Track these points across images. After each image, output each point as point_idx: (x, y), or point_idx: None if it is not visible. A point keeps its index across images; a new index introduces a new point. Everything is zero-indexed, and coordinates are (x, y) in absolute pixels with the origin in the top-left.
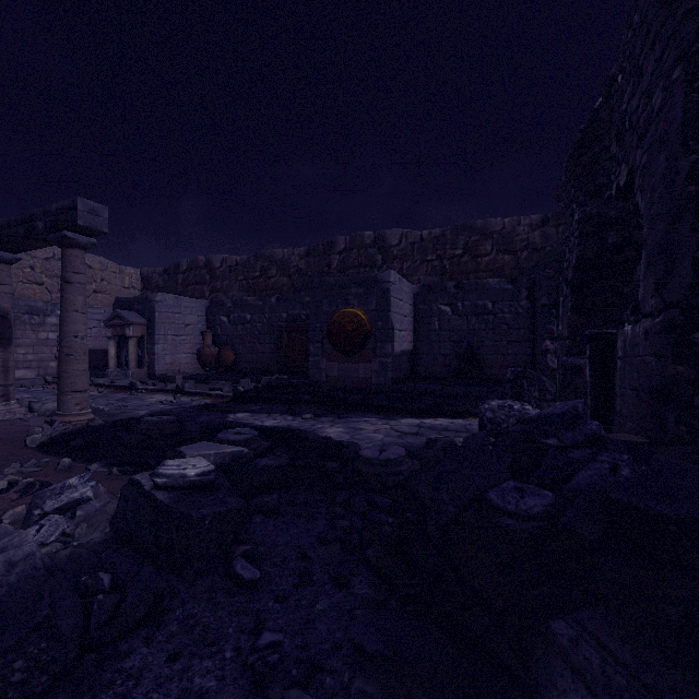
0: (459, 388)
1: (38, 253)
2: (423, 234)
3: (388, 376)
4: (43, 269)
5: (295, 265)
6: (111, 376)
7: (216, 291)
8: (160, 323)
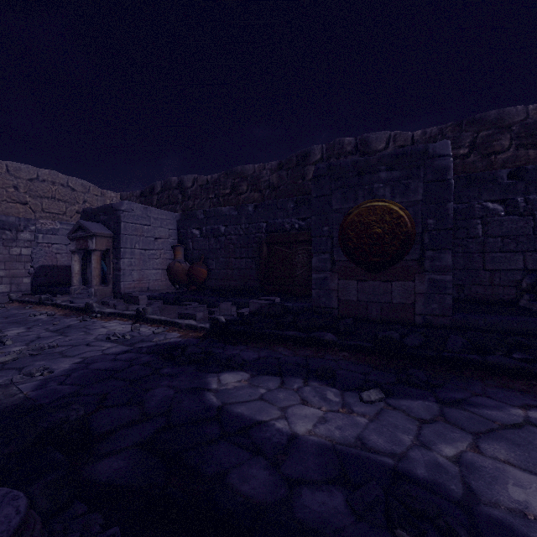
0: None
1: (22, 174)
2: (415, 135)
3: (445, 302)
4: (26, 189)
5: (266, 180)
6: (75, 294)
7: (188, 209)
8: (126, 235)
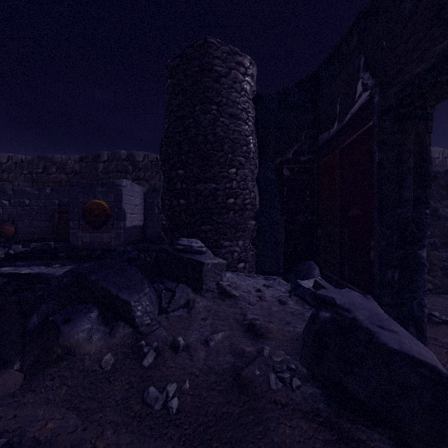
0: (160, 246)
1: None
2: (158, 156)
3: (121, 240)
4: None
5: (71, 167)
6: None
7: (3, 180)
8: None
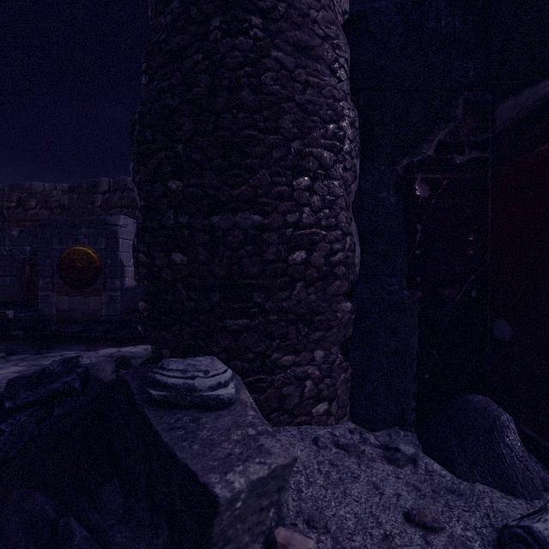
0: None
1: None
2: None
3: (117, 307)
4: None
5: (57, 200)
6: None
7: None
8: None
